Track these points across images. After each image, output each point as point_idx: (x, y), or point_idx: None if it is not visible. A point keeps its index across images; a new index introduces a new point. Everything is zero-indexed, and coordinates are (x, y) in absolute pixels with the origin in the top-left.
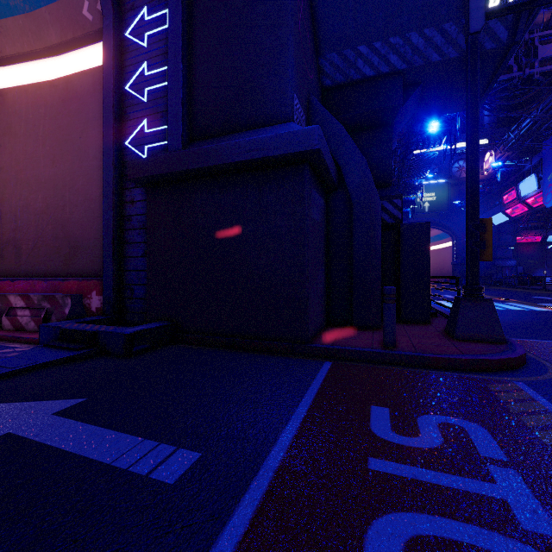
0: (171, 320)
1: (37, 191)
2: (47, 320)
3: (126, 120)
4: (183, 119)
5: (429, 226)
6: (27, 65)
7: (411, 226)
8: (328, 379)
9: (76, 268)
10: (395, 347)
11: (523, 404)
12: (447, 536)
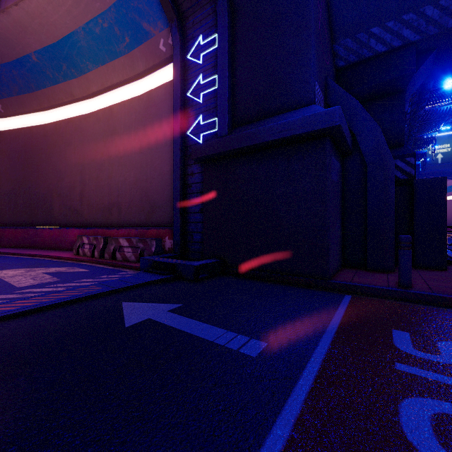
0: (220, 258)
1: (130, 170)
2: (141, 255)
3: (188, 117)
4: (228, 112)
5: (444, 180)
6: (124, 87)
7: (425, 181)
8: (350, 308)
9: (154, 221)
10: (411, 287)
11: None
12: None
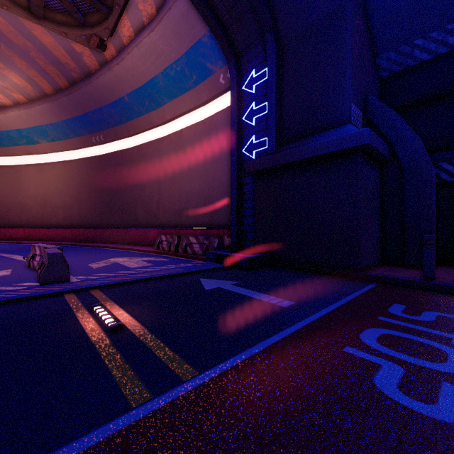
0: (269, 253)
1: (196, 181)
2: (206, 250)
3: (242, 137)
4: (276, 133)
5: None
6: (191, 114)
7: None
8: (369, 291)
9: (215, 223)
10: (433, 279)
11: None
12: (405, 337)
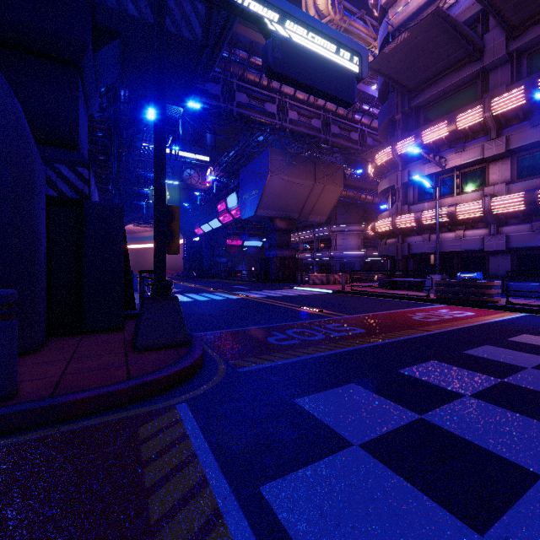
0: None
1: None
2: None
3: None
4: None
5: (122, 209)
6: None
7: (99, 205)
8: None
9: None
10: (14, 395)
11: (170, 454)
12: None
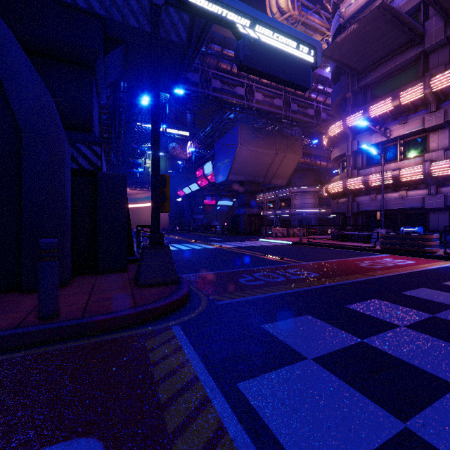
0: None
1: None
2: None
3: None
4: None
5: (126, 177)
6: None
7: (109, 175)
8: None
9: None
10: (56, 315)
11: (170, 359)
12: None
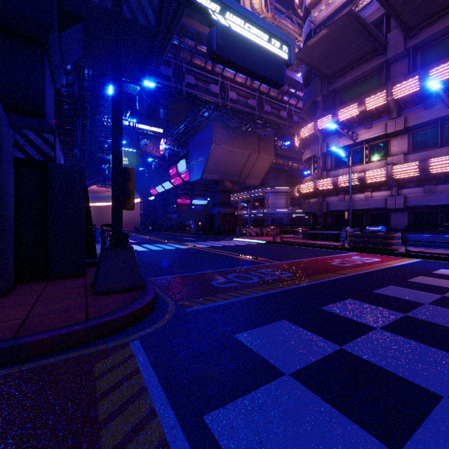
0: None
1: None
2: None
3: None
4: None
5: (84, 170)
6: None
7: (63, 167)
8: None
9: None
10: None
11: (122, 388)
12: None
